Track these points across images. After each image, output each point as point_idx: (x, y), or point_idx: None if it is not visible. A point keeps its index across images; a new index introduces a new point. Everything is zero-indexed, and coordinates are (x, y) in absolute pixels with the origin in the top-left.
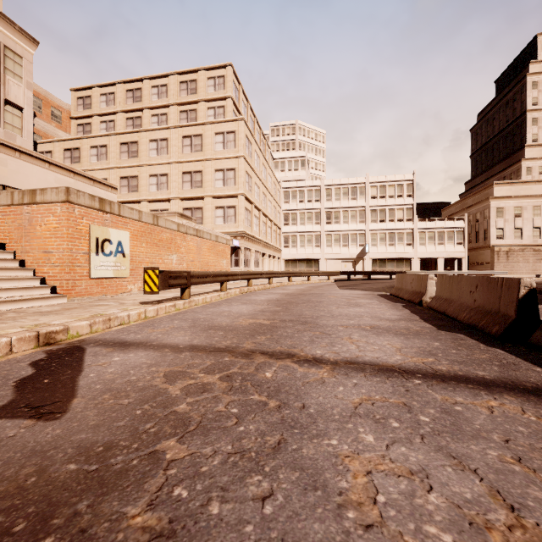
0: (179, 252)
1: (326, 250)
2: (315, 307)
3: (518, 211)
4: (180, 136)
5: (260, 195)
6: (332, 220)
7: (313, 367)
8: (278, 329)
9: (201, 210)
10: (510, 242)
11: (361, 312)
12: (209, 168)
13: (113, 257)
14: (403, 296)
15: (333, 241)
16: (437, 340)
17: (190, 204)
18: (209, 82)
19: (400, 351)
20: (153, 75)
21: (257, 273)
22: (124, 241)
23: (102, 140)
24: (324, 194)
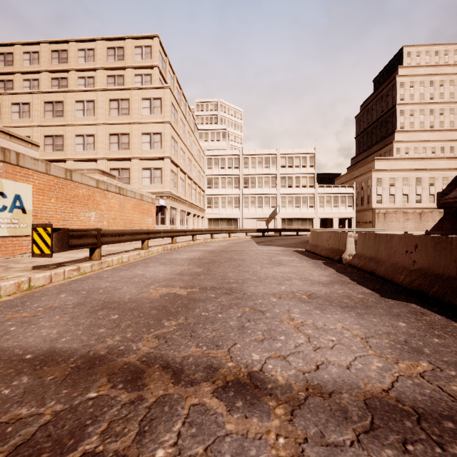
0: (99, 209)
1: (244, 210)
2: (239, 267)
3: (392, 181)
4: (107, 99)
5: (185, 159)
6: (249, 185)
7: (254, 410)
8: (196, 303)
9: (128, 171)
10: (386, 206)
11: (287, 273)
12: (136, 131)
13: (7, 213)
14: (320, 253)
15: (249, 203)
16: (396, 316)
17: (117, 165)
18: (136, 50)
19: (370, 346)
20: (80, 38)
21: (181, 230)
22: (24, 195)
23: (25, 97)
24: (242, 162)
